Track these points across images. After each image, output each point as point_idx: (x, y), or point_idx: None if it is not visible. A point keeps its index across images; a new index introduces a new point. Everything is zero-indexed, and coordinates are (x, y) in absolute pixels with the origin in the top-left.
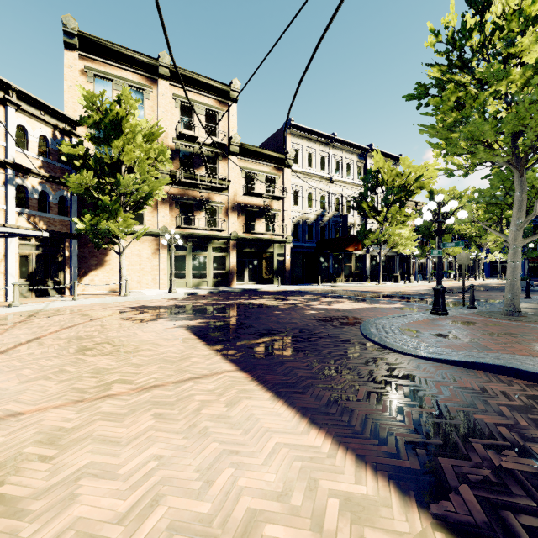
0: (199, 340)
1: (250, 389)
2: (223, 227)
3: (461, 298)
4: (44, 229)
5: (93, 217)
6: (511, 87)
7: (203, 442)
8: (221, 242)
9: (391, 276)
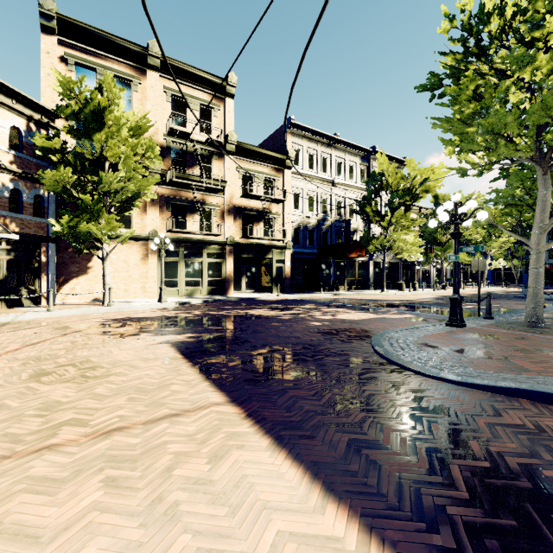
0: (185, 359)
1: (243, 432)
2: (218, 231)
3: (471, 307)
4: (17, 231)
5: (72, 218)
6: (536, 74)
7: (167, 533)
8: (216, 247)
9: (395, 283)
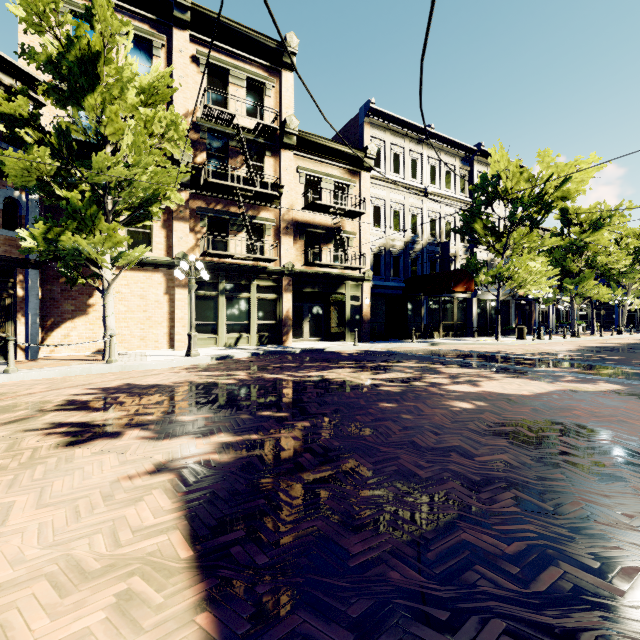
0: (194, 580)
1: None
2: (272, 256)
3: None
4: None
5: (50, 227)
6: None
7: None
8: (270, 278)
9: (505, 328)
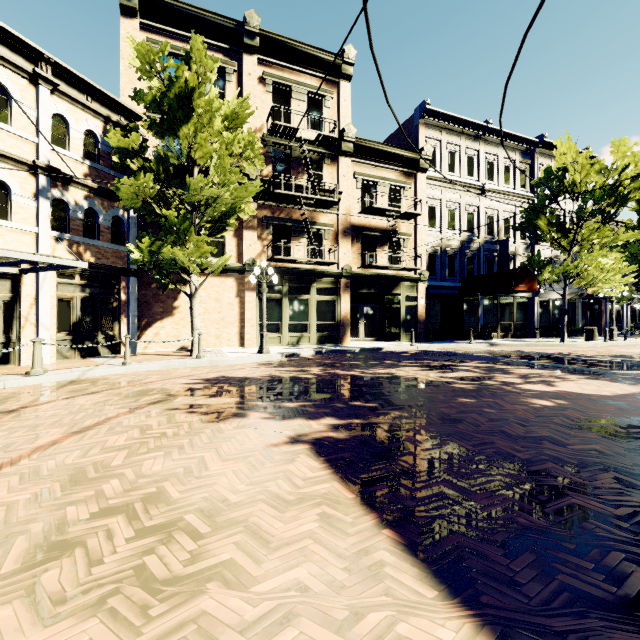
0: (367, 511)
1: None
2: (330, 259)
3: None
4: (92, 262)
5: (153, 241)
6: None
7: None
8: (328, 281)
9: (571, 329)
